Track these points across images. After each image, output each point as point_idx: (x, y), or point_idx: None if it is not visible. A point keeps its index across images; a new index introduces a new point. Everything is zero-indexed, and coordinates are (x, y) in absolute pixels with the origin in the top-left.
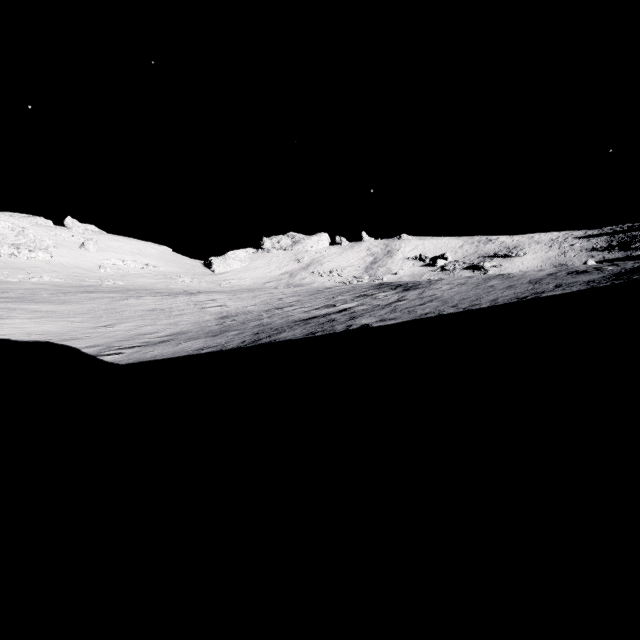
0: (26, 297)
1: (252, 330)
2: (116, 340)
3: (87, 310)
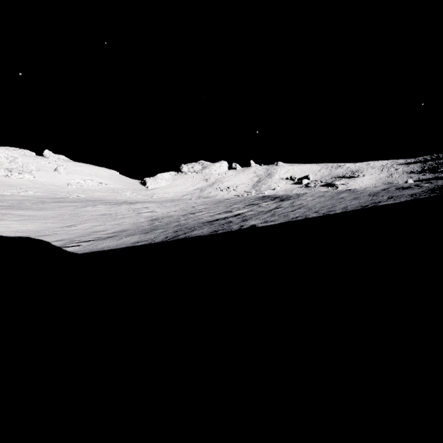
0: (15, 205)
1: (173, 229)
2: (76, 236)
3: (57, 215)
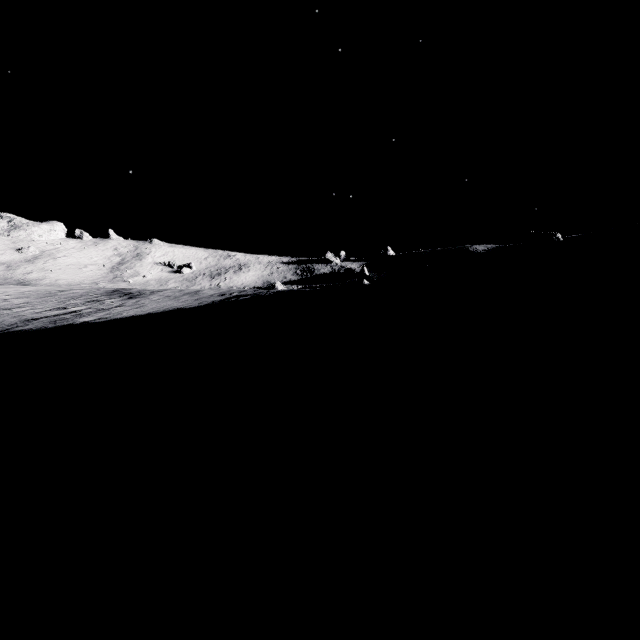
0: None
1: None
2: None
3: None
